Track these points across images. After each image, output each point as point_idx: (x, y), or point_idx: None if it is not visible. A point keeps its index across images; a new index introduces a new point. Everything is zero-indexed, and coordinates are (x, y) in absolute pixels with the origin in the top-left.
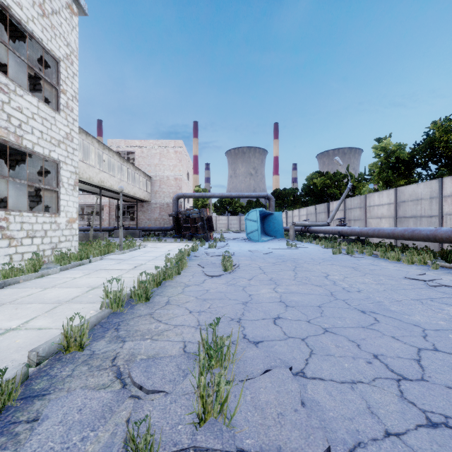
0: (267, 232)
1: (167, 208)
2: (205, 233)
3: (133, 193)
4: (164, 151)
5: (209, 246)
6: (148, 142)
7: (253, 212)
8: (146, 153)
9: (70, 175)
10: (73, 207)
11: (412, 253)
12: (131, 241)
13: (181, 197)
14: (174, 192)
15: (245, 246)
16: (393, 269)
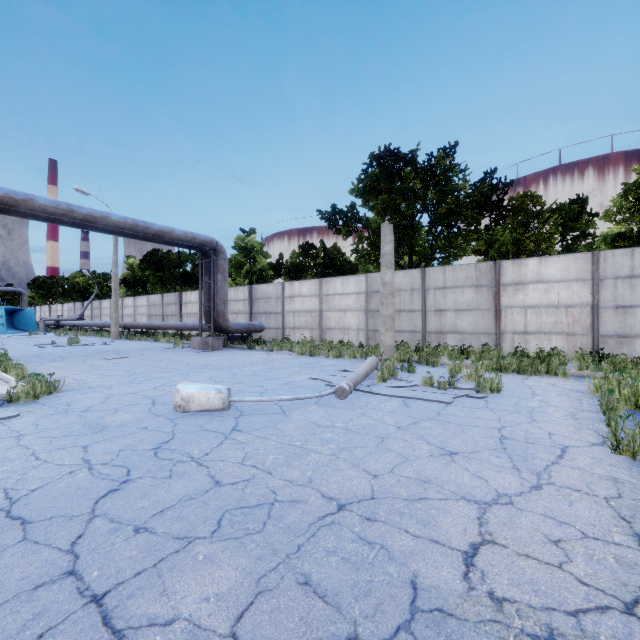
0: (17, 326)
1: None
2: None
3: None
4: None
5: None
6: None
7: None
8: None
9: None
10: None
11: (91, 332)
12: None
13: None
14: None
15: None
16: None
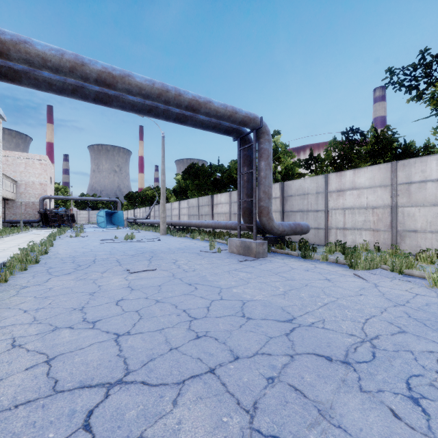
0: (114, 223)
1: (32, 206)
2: (70, 223)
3: (5, 195)
4: (29, 162)
5: (73, 229)
6: (14, 153)
7: (101, 212)
8: (11, 162)
9: (0, 197)
10: (1, 211)
11: (151, 228)
12: (23, 228)
13: (47, 198)
14: (39, 194)
15: (95, 229)
16: (136, 231)
